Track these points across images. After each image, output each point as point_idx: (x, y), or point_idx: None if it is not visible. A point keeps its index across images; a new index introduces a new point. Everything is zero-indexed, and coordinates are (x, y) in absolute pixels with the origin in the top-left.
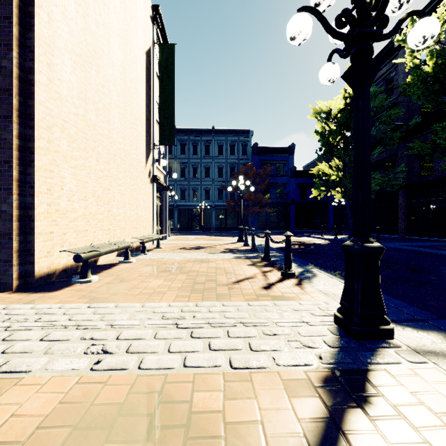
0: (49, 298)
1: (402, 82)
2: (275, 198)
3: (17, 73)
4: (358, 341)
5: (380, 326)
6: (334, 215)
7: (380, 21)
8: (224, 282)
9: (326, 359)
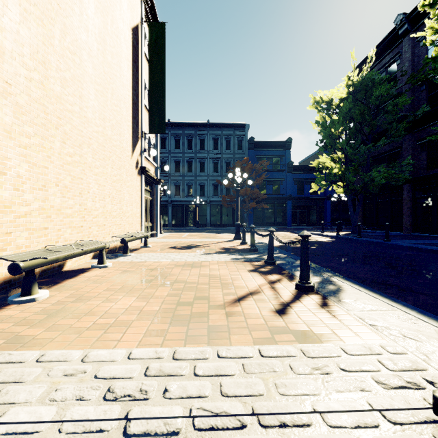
0: None
1: (426, 56)
2: (272, 194)
3: None
4: None
5: None
6: (332, 211)
7: None
8: (220, 301)
9: None
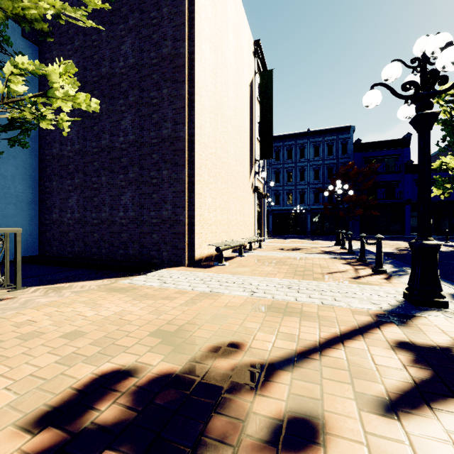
0: (207, 271)
1: None
2: (383, 199)
3: (187, 138)
4: (415, 306)
5: (436, 299)
6: None
7: (441, 81)
8: (319, 272)
9: (384, 309)
